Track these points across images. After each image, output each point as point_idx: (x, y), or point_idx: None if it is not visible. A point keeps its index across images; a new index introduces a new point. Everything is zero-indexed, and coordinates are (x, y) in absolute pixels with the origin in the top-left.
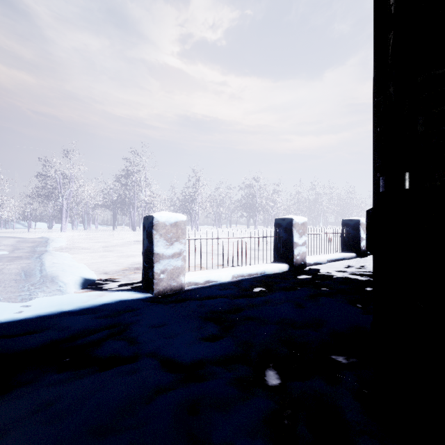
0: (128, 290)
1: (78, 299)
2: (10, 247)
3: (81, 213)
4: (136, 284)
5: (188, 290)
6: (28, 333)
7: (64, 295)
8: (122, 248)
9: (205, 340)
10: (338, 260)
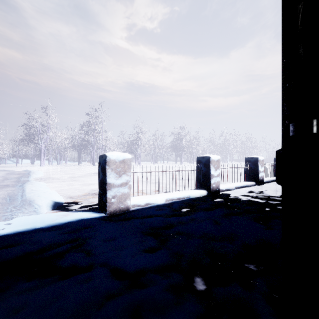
0: (87, 211)
1: (49, 218)
2: (1, 178)
3: (55, 152)
4: (94, 206)
5: (133, 211)
6: (7, 246)
7: (38, 215)
8: (84, 178)
9: (146, 251)
10: (242, 187)
